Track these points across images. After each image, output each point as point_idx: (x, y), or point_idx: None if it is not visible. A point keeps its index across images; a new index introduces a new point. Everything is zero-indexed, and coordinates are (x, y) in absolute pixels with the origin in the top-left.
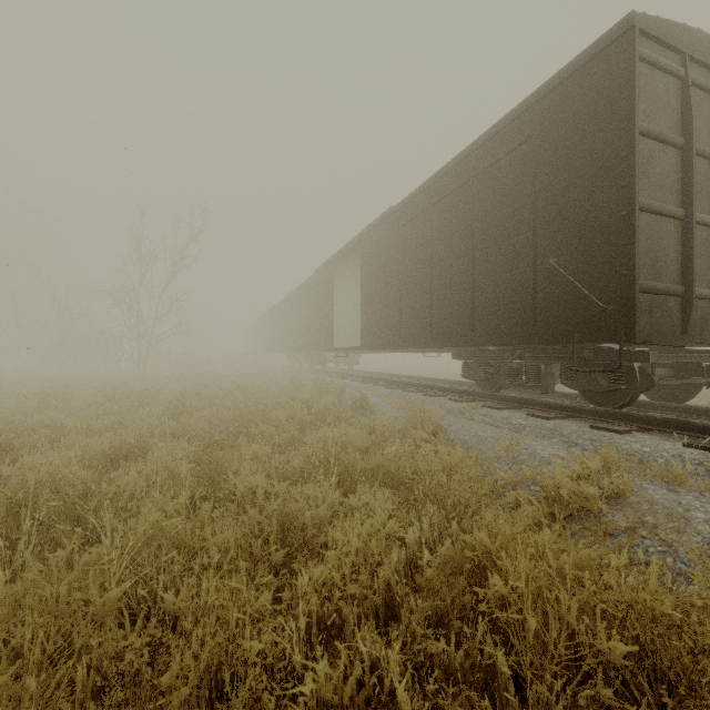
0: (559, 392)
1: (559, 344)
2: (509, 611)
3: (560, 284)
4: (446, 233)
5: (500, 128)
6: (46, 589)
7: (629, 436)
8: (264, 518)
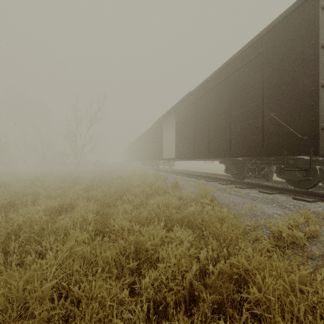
0: (274, 180)
1: (275, 156)
2: (262, 308)
3: (277, 126)
4: (217, 103)
5: (245, 49)
6: (11, 284)
7: (314, 204)
8: (127, 244)
